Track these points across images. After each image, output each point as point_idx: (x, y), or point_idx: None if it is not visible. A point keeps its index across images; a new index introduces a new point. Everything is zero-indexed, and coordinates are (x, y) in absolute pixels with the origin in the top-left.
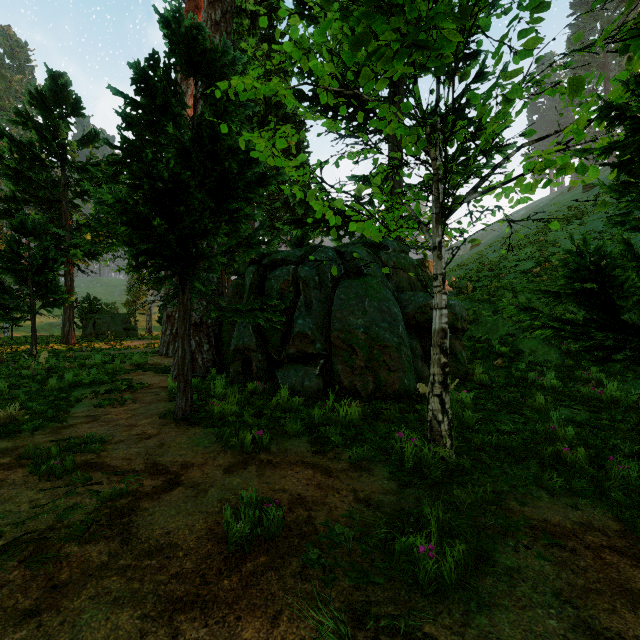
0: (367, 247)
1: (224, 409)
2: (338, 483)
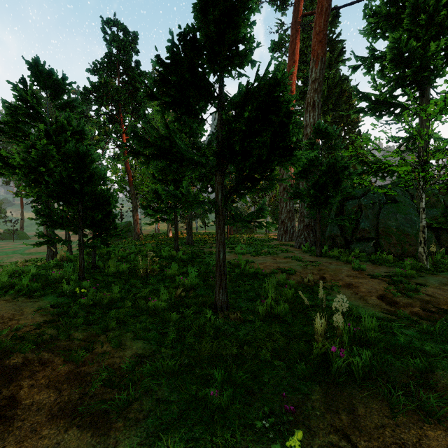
0: (400, 186)
1: (334, 254)
2: (381, 268)
